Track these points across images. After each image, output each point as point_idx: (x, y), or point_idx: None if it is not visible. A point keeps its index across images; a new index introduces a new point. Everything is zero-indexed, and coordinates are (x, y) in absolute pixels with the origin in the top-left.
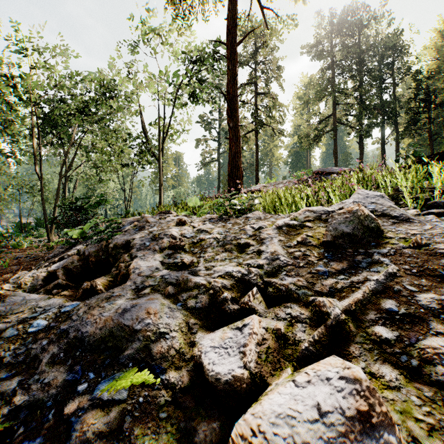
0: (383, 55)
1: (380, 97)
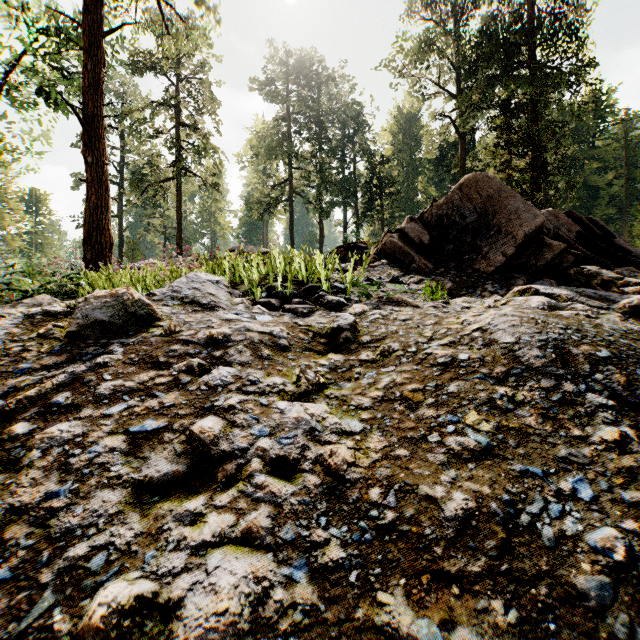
0: (344, 123)
1: (341, 172)
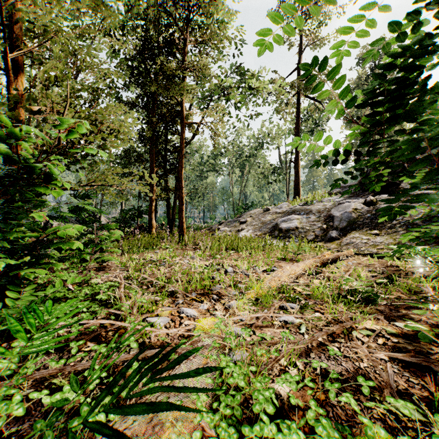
0: None
1: None
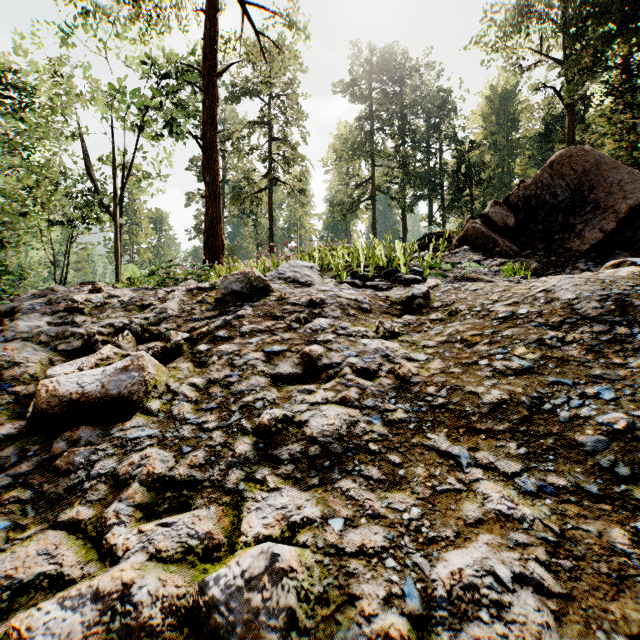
0: (429, 113)
1: (425, 164)
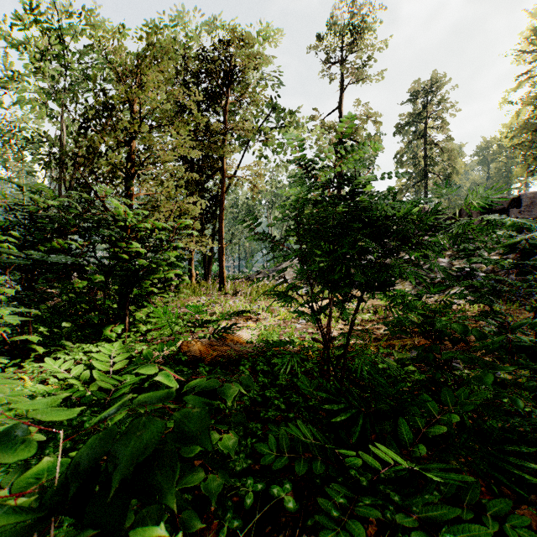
0: None
1: None
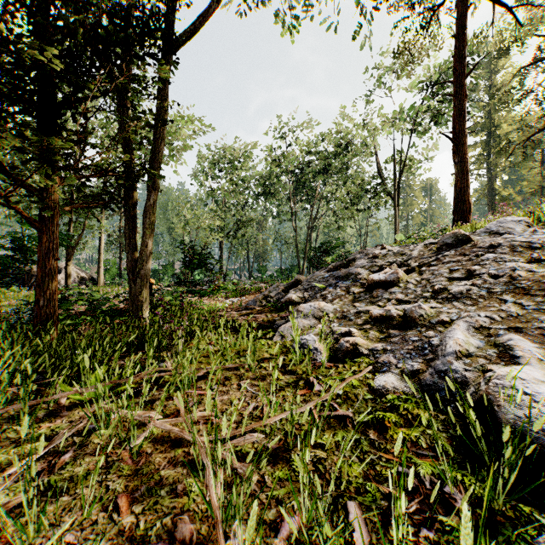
0: None
1: None
